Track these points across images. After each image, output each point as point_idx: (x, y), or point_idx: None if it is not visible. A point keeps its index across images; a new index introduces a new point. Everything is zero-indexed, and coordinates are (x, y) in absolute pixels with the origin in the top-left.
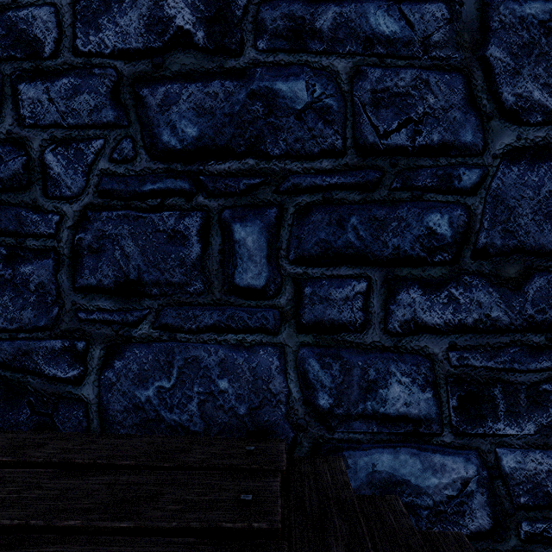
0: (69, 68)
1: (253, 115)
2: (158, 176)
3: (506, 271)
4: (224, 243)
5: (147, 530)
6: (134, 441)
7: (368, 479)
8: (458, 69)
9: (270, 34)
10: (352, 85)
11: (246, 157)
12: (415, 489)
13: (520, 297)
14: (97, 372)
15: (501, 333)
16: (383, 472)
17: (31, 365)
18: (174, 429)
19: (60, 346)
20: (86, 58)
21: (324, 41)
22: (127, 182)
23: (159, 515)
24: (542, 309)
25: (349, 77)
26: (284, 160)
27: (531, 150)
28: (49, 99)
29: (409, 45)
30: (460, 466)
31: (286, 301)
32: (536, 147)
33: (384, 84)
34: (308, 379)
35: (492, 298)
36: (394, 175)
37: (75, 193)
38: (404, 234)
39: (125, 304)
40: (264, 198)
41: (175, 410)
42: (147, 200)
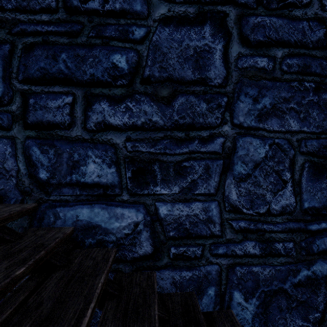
0: None
1: None
2: None
3: (162, 92)
4: None
5: None
6: None
7: (73, 225)
8: None
9: None
10: None
11: None
12: (104, 230)
13: (170, 108)
14: None
15: (159, 131)
16: (83, 220)
17: None
18: None
19: None
20: None
21: None
22: None
23: None
24: (183, 116)
25: None
26: (15, 13)
27: (177, 18)
28: None
29: None
30: (133, 214)
31: (16, 108)
32: (180, 17)
33: None
34: (32, 161)
35: (153, 109)
36: (91, 28)
37: None
38: (98, 66)
39: None
40: (0, 37)
41: None
42: None
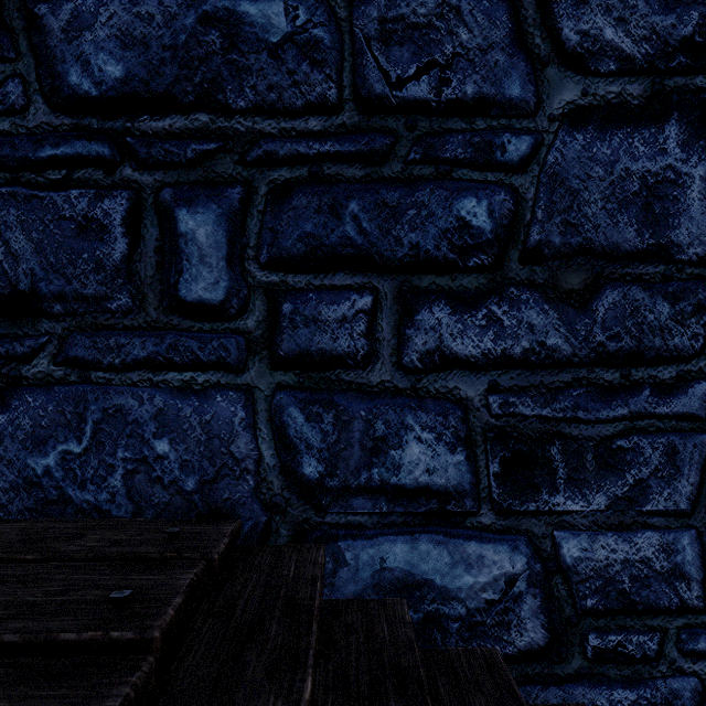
0: None
1: (206, 48)
2: (62, 136)
3: (568, 280)
4: (163, 238)
5: None
6: (2, 527)
7: (375, 580)
8: None
9: None
10: (351, 11)
11: (196, 111)
12: (441, 592)
13: (586, 317)
14: None
15: (561, 368)
16: (396, 569)
17: None
18: (87, 514)
19: None
20: None
21: None
22: (14, 144)
23: None
24: (617, 334)
25: None
26: (252, 117)
27: (602, 111)
28: None
29: None
30: (504, 557)
31: (256, 323)
32: (609, 106)
33: (397, 10)
34: (287, 438)
35: (548, 319)
36: (412, 142)
37: None
38: (426, 226)
39: (11, 328)
40: (223, 172)
41: (89, 487)
42: (45, 172)
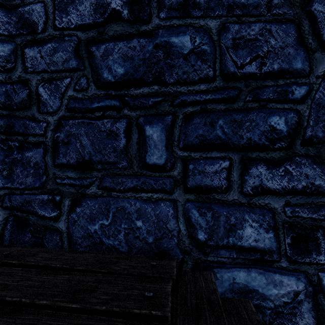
0: (51, 38)
1: (157, 58)
2: (101, 98)
3: None
4: (140, 138)
5: (87, 310)
6: (86, 255)
7: (230, 287)
8: (291, 20)
9: (167, 8)
10: (219, 36)
11: (153, 85)
12: (261, 296)
13: None
14: (67, 214)
15: (322, 195)
16: (240, 283)
17: (31, 209)
18: (110, 249)
19: (47, 198)
20: (61, 31)
21: (201, 10)
22: (83, 102)
23: (95, 301)
24: None
25: (218, 31)
26: (176, 86)
27: None
28: (41, 56)
29: (257, 7)
30: (292, 282)
31: (177, 173)
32: None
33: (240, 34)
34: (191, 222)
35: (315, 172)
36: (247, 92)
37: (55, 110)
38: (254, 130)
39: (82, 175)
40: (164, 110)
41: (111, 238)
42: (94, 113)
